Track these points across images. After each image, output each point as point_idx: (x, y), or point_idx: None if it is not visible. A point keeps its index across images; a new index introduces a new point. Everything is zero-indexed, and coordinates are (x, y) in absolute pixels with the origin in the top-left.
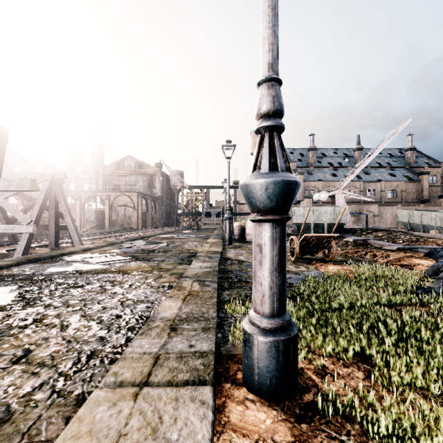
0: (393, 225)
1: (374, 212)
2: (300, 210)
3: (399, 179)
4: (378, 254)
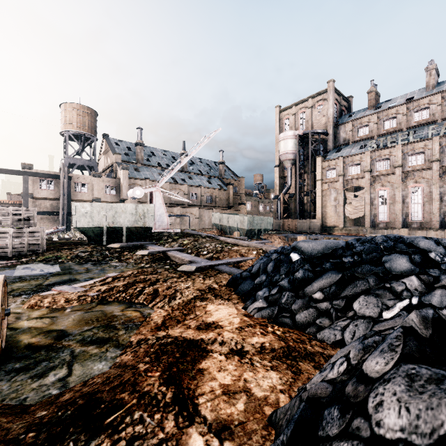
0: (210, 226)
1: (196, 214)
2: (85, 206)
3: (214, 187)
4: (161, 290)
